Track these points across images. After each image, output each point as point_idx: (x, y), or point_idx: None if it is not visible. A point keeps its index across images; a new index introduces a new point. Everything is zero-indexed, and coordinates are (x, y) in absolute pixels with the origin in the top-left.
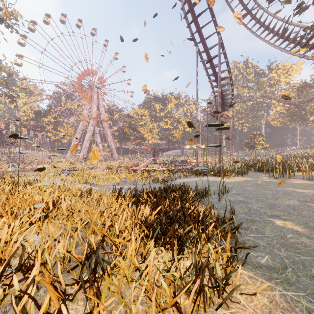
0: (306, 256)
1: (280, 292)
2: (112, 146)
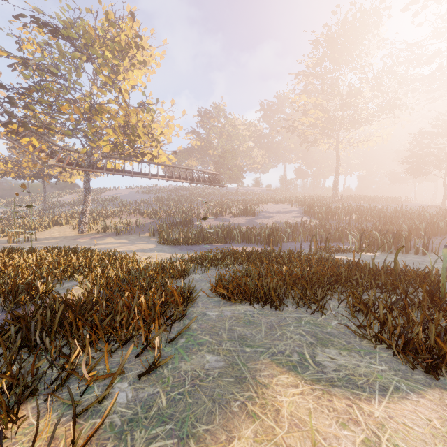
0: None
1: None
2: None
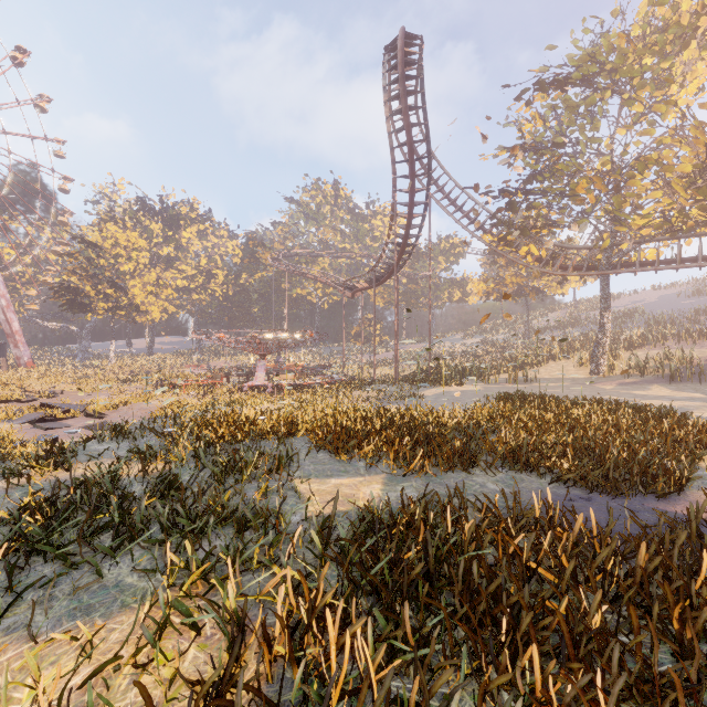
0: None
1: None
2: (12, 323)
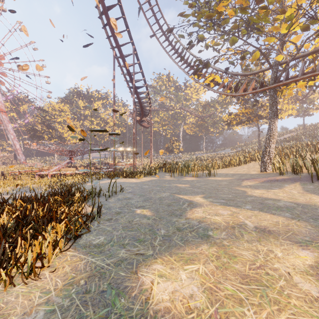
0: (132, 232)
1: (87, 260)
2: (16, 145)
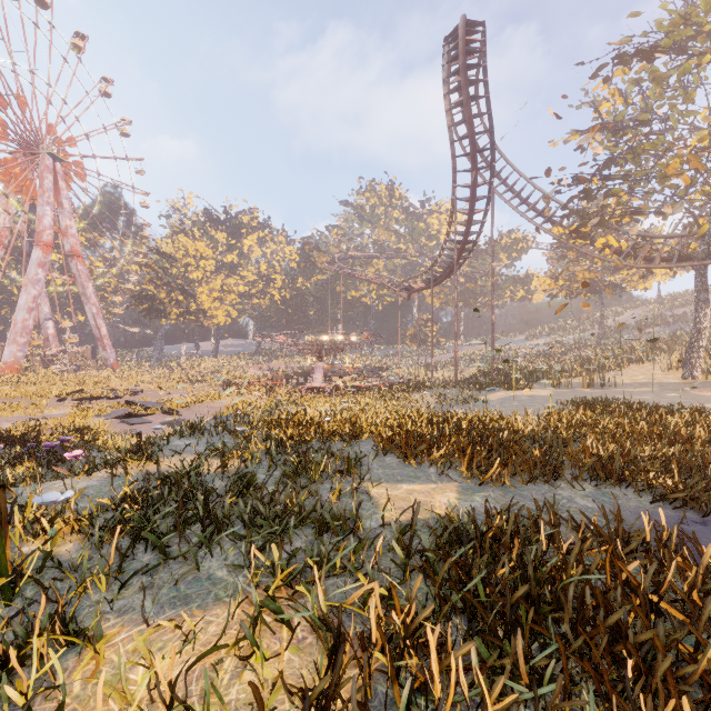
0: None
1: None
2: (101, 329)
